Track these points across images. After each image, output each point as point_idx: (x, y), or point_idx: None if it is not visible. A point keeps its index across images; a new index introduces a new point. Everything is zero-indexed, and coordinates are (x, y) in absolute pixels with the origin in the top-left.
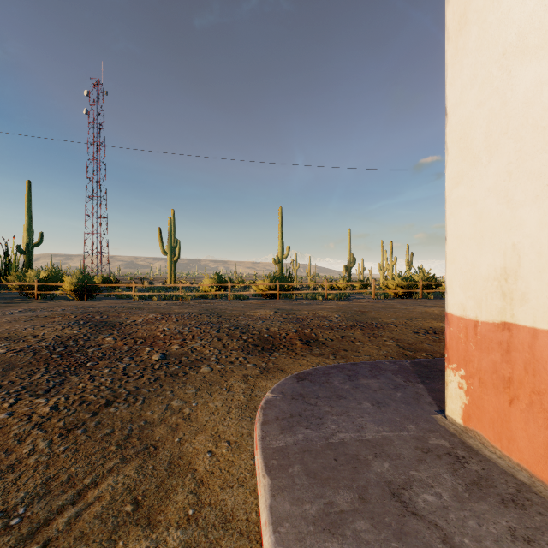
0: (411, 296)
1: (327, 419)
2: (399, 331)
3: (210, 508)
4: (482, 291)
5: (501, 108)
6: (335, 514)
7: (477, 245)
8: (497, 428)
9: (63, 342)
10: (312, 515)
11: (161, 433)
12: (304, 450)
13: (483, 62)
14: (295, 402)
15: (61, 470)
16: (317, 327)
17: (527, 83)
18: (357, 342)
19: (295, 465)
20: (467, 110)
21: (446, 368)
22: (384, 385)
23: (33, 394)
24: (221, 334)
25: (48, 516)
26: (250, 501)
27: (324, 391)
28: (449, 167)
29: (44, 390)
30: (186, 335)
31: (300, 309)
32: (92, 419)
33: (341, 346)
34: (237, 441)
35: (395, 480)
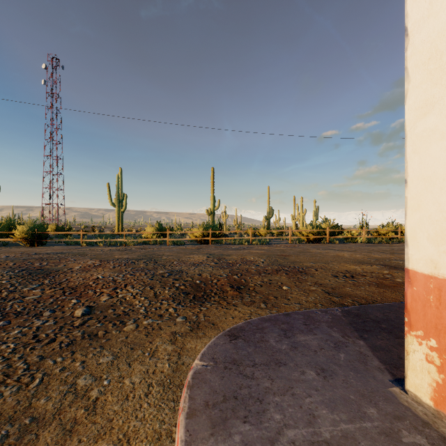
0: (320, 241)
1: (268, 402)
2: (320, 275)
3: None
4: None
5: None
6: None
7: None
8: None
9: None
10: None
11: (46, 442)
12: None
13: None
14: (229, 374)
15: None
16: (246, 272)
17: None
18: (284, 287)
19: None
20: (440, 21)
21: (406, 334)
22: (324, 343)
23: None
24: (154, 281)
25: None
26: None
27: (260, 355)
28: (410, 96)
29: None
30: (119, 283)
31: (229, 254)
32: None
33: (270, 292)
34: None
35: None
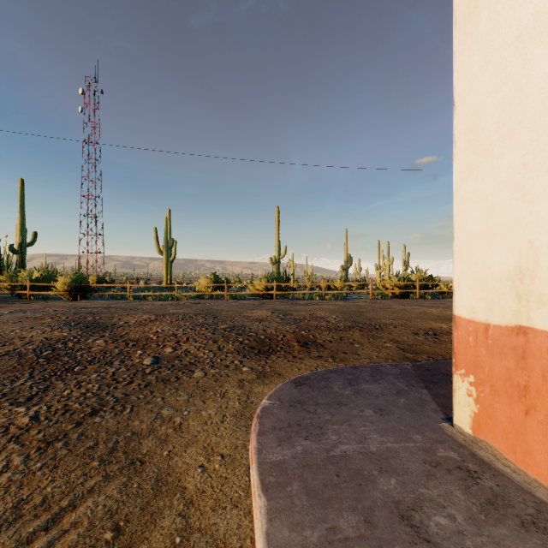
0: (408, 296)
1: (327, 428)
2: (398, 332)
3: (199, 534)
4: (494, 292)
5: (515, 95)
6: (339, 541)
7: (488, 243)
8: (510, 440)
9: (52, 344)
10: (314, 543)
11: (149, 446)
12: (303, 465)
13: (495, 47)
14: (294, 410)
15: (35, 490)
16: (315, 328)
17: (545, 67)
18: (356, 343)
19: (294, 482)
20: (476, 98)
21: (453, 374)
22: (386, 390)
23: (14, 402)
24: (216, 336)
25: (16, 547)
26: (244, 525)
27: (323, 397)
28: (456, 160)
29: (27, 397)
30: (180, 337)
31: (297, 310)
32: (74, 431)
33: (340, 348)
34: (231, 454)
35: (403, 500)
